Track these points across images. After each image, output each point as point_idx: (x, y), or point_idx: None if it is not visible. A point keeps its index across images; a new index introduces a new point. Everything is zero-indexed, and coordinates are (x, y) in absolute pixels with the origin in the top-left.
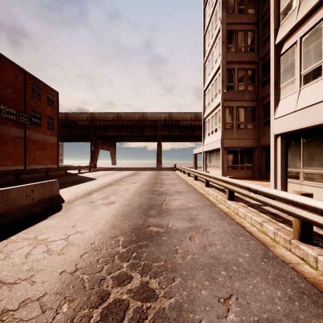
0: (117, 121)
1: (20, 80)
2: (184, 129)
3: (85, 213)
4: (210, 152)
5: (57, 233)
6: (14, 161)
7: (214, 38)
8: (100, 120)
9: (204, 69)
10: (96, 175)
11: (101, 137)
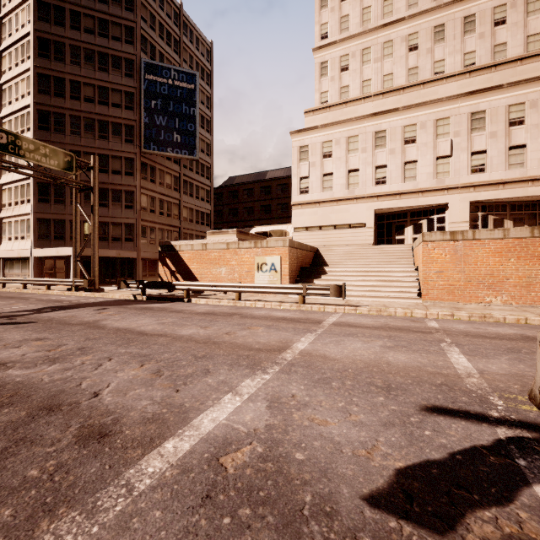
0: None
1: None
2: None
3: None
4: None
5: None
6: None
7: None
8: None
9: None
10: None
11: None
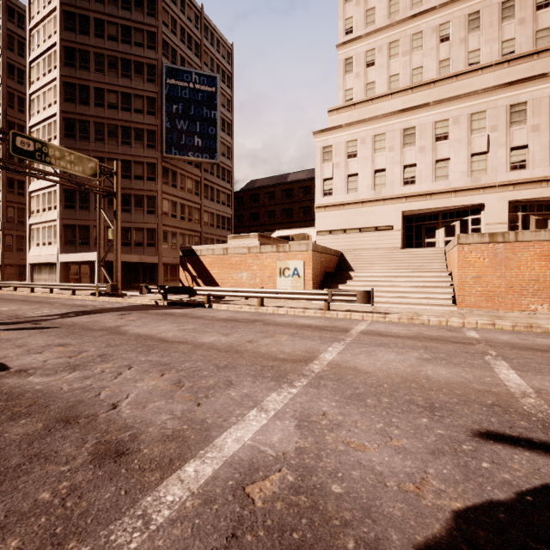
0: None
1: None
2: None
3: None
4: None
5: None
6: None
7: None
8: None
9: None
10: None
11: None
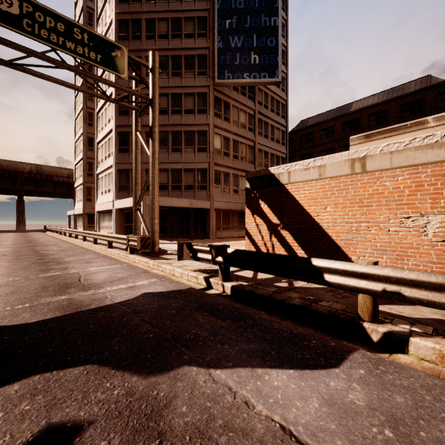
0: None
1: None
2: (60, 186)
3: None
4: (79, 215)
5: None
6: None
7: (80, 135)
8: None
9: (75, 147)
10: None
11: None
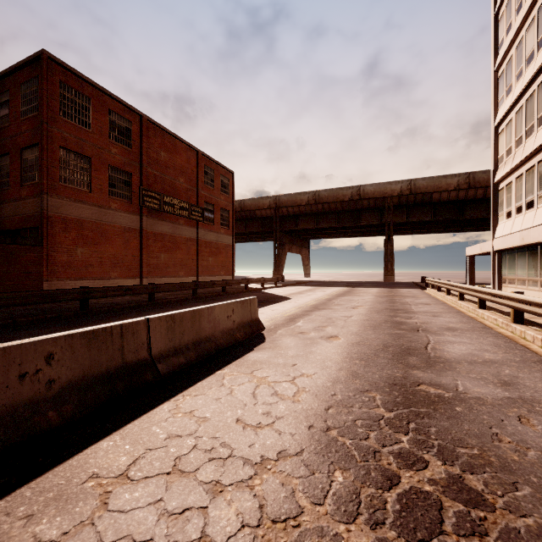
0: (314, 205)
1: (192, 163)
2: (442, 208)
3: (300, 348)
4: (511, 251)
5: (276, 372)
6: (187, 270)
7: (526, 11)
8: (288, 207)
9: (494, 83)
10: (287, 292)
11: (289, 232)
